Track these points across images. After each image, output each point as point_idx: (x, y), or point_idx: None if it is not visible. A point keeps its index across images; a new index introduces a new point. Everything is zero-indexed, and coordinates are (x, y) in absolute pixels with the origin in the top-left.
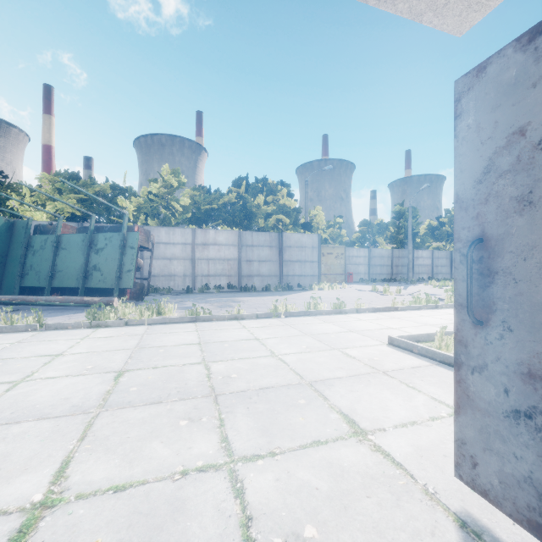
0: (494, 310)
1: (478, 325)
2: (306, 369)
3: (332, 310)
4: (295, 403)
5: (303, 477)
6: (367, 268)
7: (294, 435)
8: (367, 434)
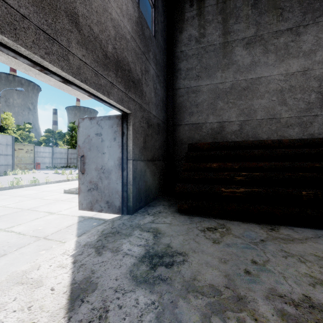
0: (85, 170)
1: (83, 174)
2: (24, 206)
3: (30, 184)
4: (23, 215)
5: (35, 224)
6: (51, 160)
7: (27, 220)
8: (55, 213)
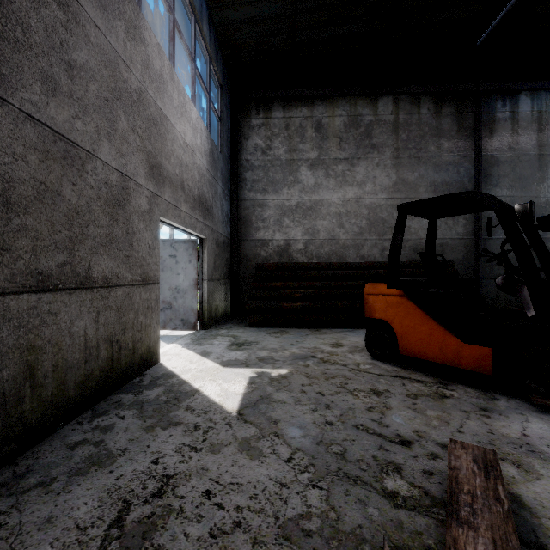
0: None
1: None
2: None
3: None
4: None
5: None
6: None
7: None
8: None
